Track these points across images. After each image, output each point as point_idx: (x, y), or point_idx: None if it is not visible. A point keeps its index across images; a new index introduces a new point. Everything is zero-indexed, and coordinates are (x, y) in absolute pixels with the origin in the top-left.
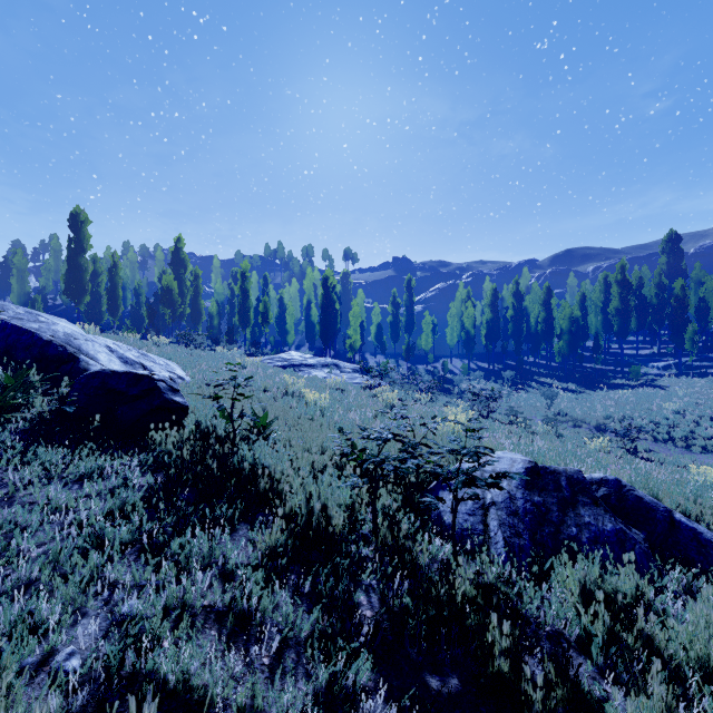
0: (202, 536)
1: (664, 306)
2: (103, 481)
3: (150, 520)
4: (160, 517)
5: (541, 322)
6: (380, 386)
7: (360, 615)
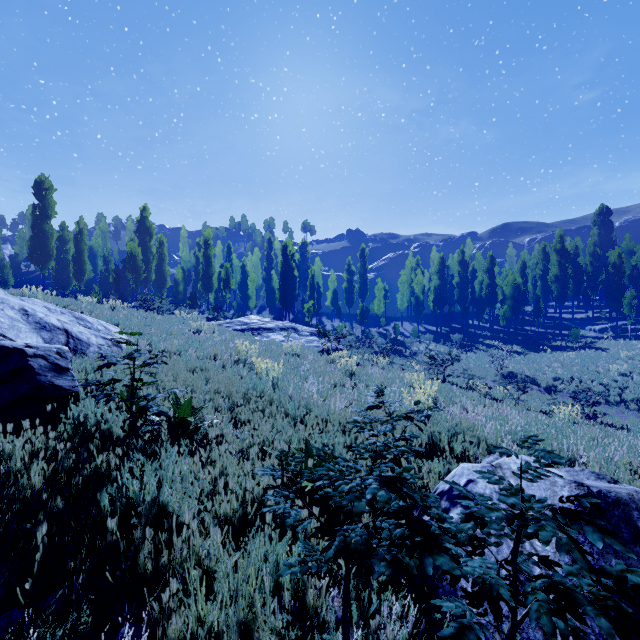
0: None
1: (598, 274)
2: None
3: None
4: None
5: (485, 288)
6: (337, 349)
7: None
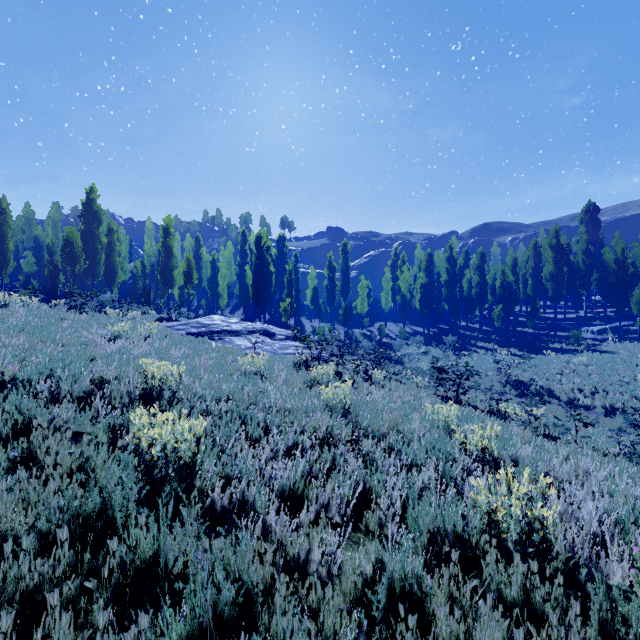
0: None
1: (591, 272)
2: None
3: None
4: None
5: (476, 286)
6: (319, 360)
7: None
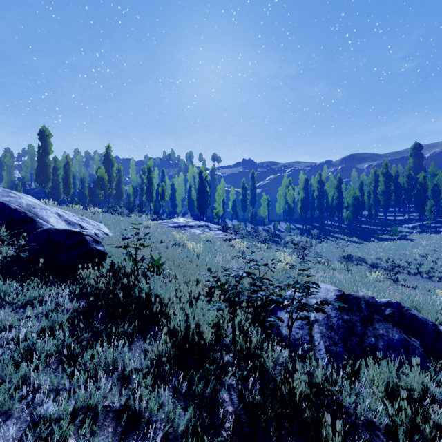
0: (107, 349)
1: (412, 189)
2: (42, 306)
3: (72, 336)
4: (80, 333)
5: (335, 199)
6: (235, 239)
7: (223, 410)
